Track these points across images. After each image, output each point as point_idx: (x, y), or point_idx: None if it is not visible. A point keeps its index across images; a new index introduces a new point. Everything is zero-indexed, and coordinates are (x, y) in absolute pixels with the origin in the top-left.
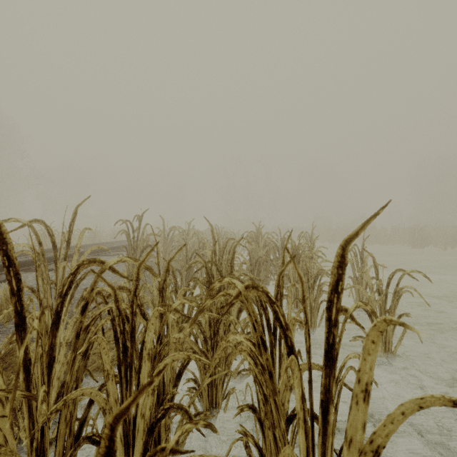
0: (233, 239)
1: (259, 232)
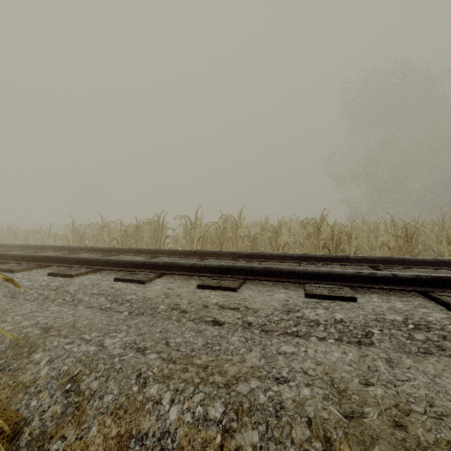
0: None
1: None
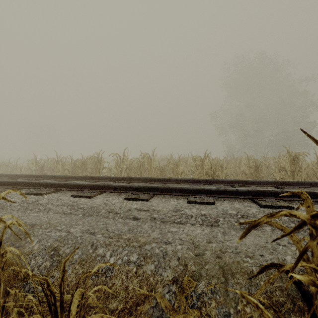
0: None
1: None
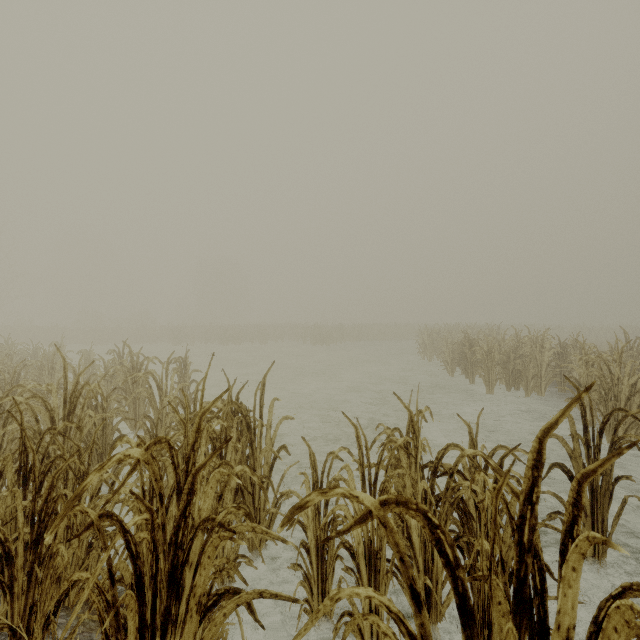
0: (3, 352)
1: (12, 344)
